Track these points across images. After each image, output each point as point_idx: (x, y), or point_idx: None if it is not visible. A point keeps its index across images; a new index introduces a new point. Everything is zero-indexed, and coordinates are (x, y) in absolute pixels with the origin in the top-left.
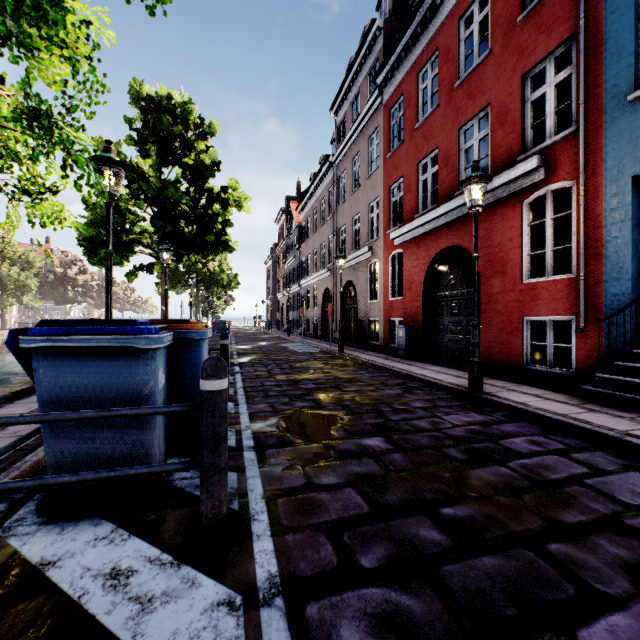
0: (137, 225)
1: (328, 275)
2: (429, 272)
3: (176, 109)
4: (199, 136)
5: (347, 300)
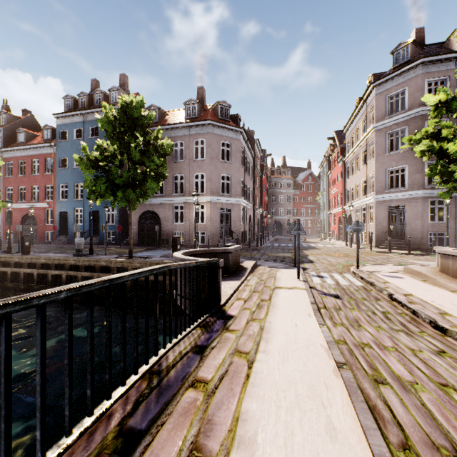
0: None
1: None
2: (23, 219)
3: None
4: None
5: None
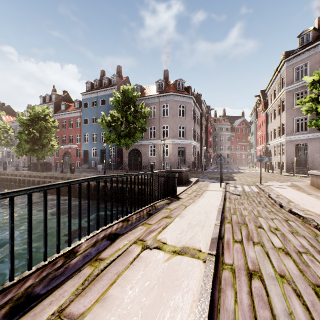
0: None
1: None
2: (64, 154)
3: None
4: None
5: None
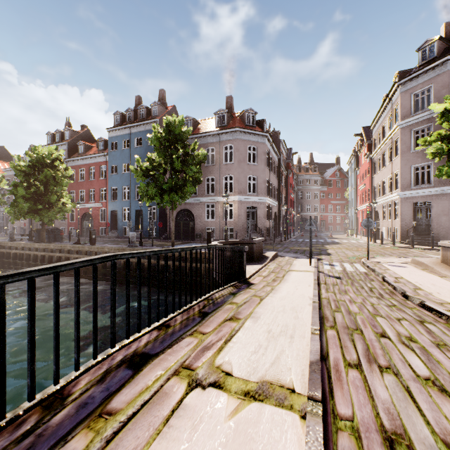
0: None
1: None
2: (83, 216)
3: None
4: None
5: None
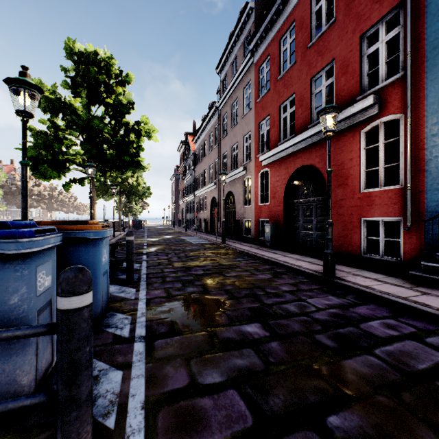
0: (73, 149)
1: (214, 187)
2: (288, 185)
3: (101, 62)
4: (119, 83)
5: (228, 205)
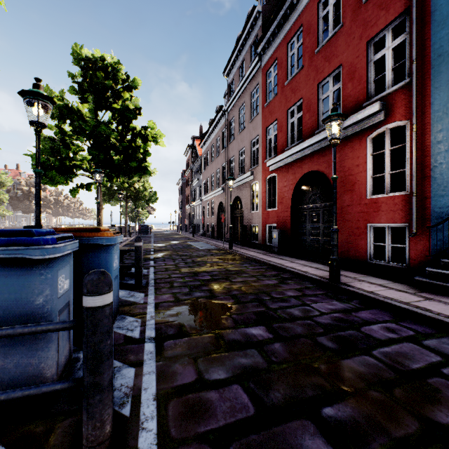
0: (79, 154)
1: (222, 192)
2: (296, 190)
3: (108, 68)
4: (125, 88)
5: (235, 211)
